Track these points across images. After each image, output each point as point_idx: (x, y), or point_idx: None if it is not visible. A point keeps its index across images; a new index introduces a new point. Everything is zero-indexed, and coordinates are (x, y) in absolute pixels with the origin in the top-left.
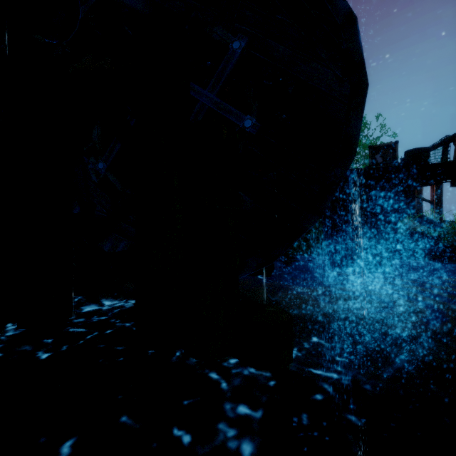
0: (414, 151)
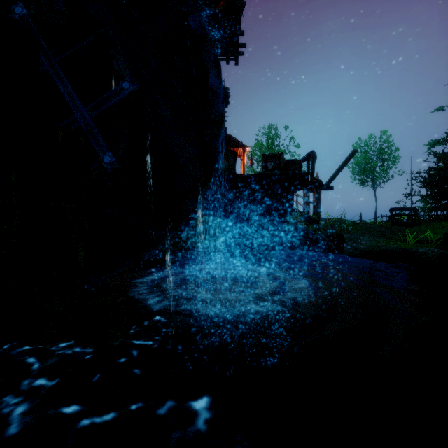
0: (289, 162)
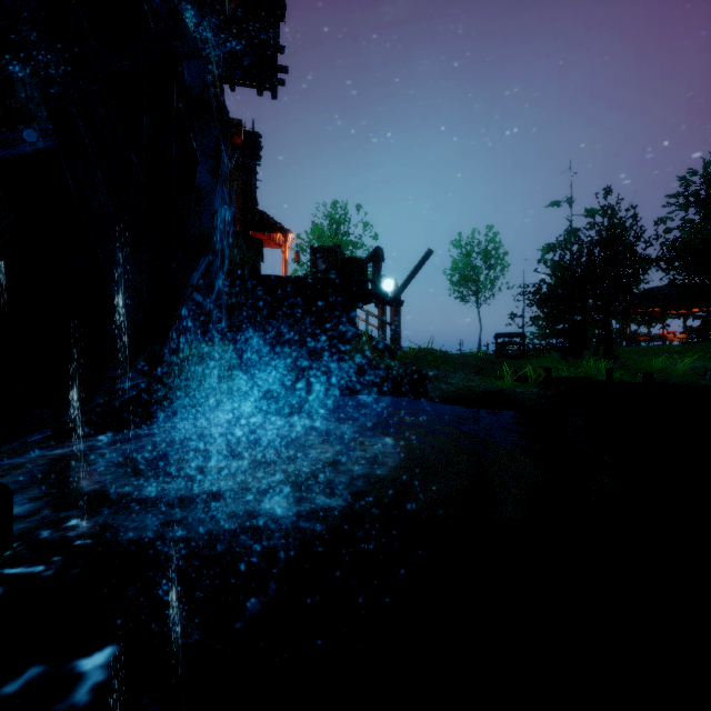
0: (348, 261)
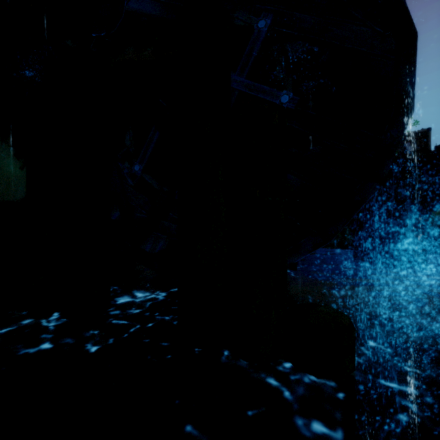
0: None
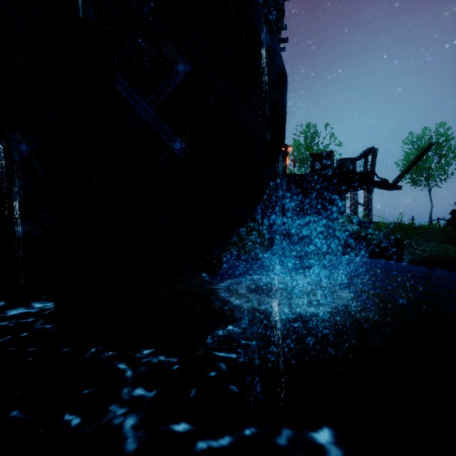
0: (343, 160)
